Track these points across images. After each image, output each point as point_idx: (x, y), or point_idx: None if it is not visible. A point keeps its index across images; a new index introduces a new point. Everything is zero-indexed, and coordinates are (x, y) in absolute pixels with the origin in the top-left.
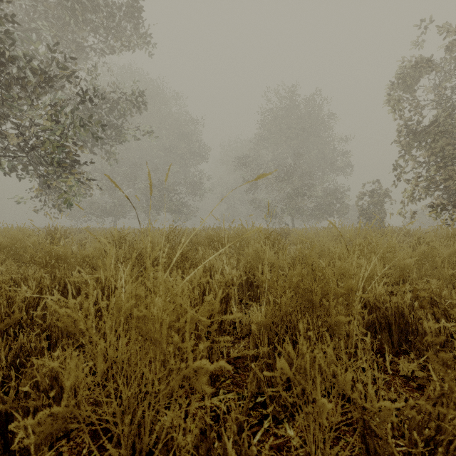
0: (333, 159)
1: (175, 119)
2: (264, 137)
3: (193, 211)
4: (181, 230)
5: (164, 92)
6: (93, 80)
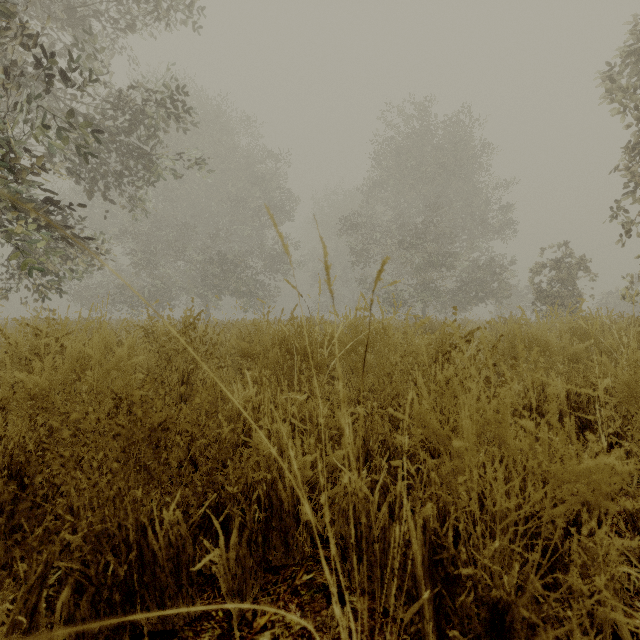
0: (485, 215)
1: (245, 156)
2: (380, 182)
3: (272, 295)
4: (237, 323)
5: (228, 116)
6: (91, 63)
